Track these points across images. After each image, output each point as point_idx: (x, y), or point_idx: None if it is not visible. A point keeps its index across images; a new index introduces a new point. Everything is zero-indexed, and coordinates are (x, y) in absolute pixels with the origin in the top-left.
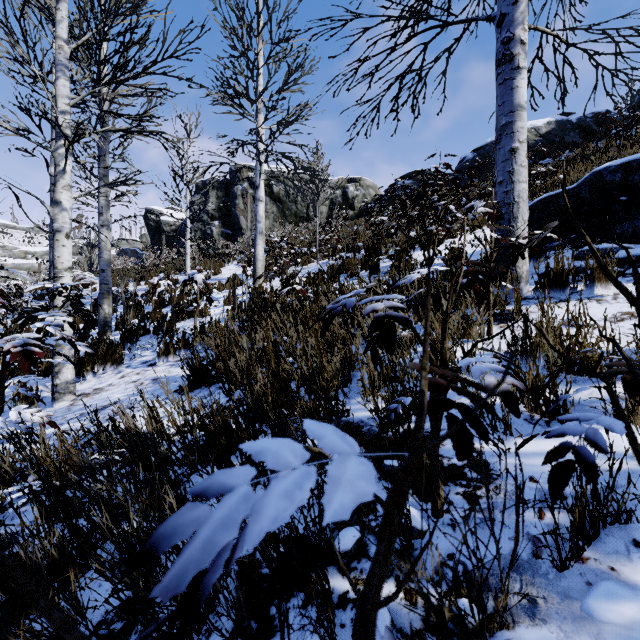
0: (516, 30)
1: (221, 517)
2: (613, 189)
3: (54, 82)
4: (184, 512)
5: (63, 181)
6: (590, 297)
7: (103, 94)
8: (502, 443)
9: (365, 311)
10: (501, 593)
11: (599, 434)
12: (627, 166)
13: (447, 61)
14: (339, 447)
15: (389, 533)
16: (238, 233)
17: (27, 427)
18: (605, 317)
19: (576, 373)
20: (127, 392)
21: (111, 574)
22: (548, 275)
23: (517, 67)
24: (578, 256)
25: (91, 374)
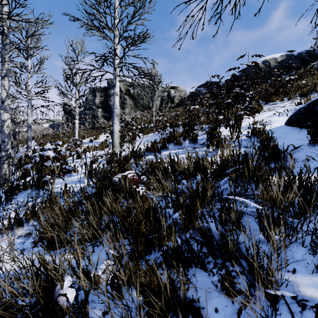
0: None
1: None
2: None
3: None
4: None
5: None
6: None
7: None
8: None
9: None
10: None
11: None
12: None
13: None
14: None
15: None
16: (111, 115)
17: None
18: None
19: None
20: None
21: None
22: None
23: None
24: None
25: None
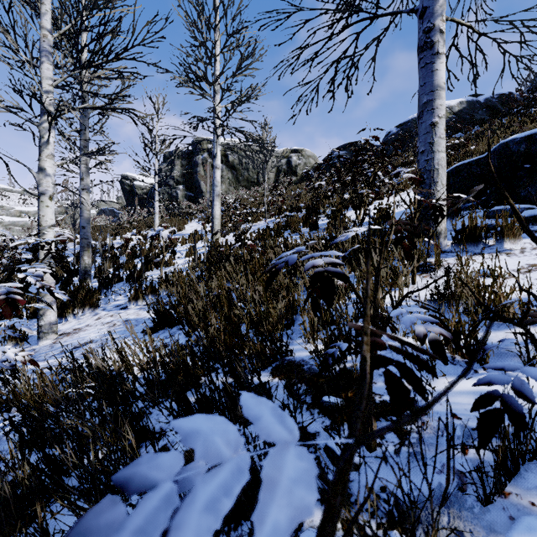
0: (436, 21)
1: (134, 532)
2: (518, 158)
3: (39, 66)
4: (100, 511)
5: (47, 151)
6: (500, 251)
7: (80, 76)
8: (429, 385)
9: (306, 267)
10: (432, 529)
11: (525, 384)
12: (530, 138)
13: (376, 48)
14: (276, 433)
15: (332, 528)
16: (199, 195)
17: (11, 365)
18: (518, 270)
19: (491, 318)
20: (102, 332)
21: (75, 505)
22: (464, 232)
23: (437, 53)
24: (488, 215)
25: (72, 316)
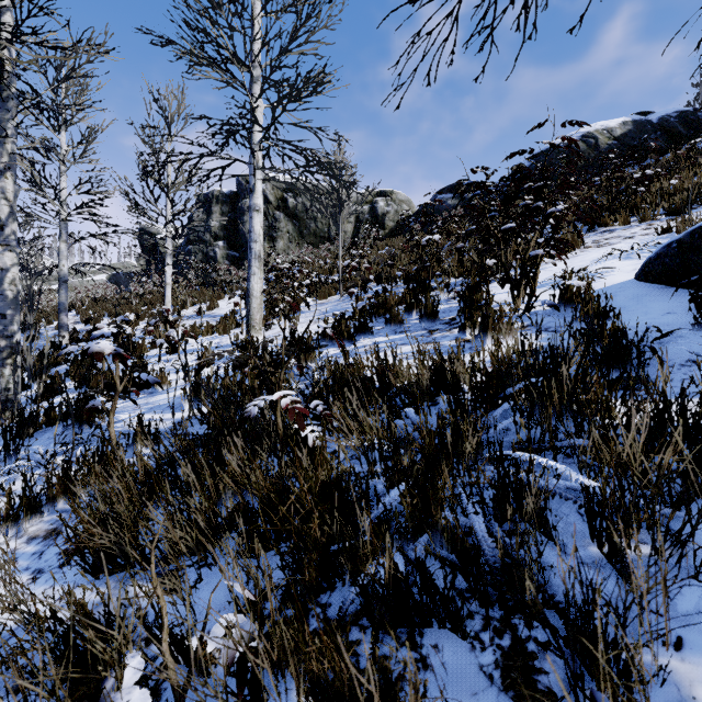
0: None
1: None
2: None
3: None
4: None
5: None
6: None
7: None
8: None
9: None
10: None
11: None
12: None
13: None
14: None
15: None
16: (246, 256)
17: None
18: None
19: None
20: None
21: None
22: None
23: None
24: None
25: None
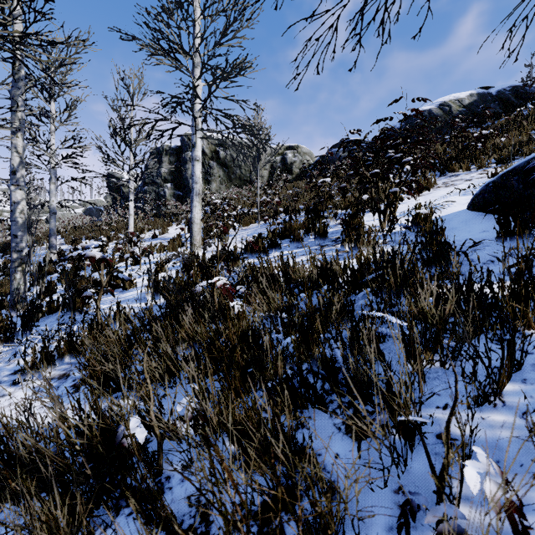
0: None
1: None
2: None
3: None
4: None
5: None
6: None
7: None
8: None
9: None
10: None
11: None
12: None
13: None
14: None
15: None
16: (188, 194)
17: None
18: None
19: None
20: None
21: None
22: None
23: None
24: None
25: None
